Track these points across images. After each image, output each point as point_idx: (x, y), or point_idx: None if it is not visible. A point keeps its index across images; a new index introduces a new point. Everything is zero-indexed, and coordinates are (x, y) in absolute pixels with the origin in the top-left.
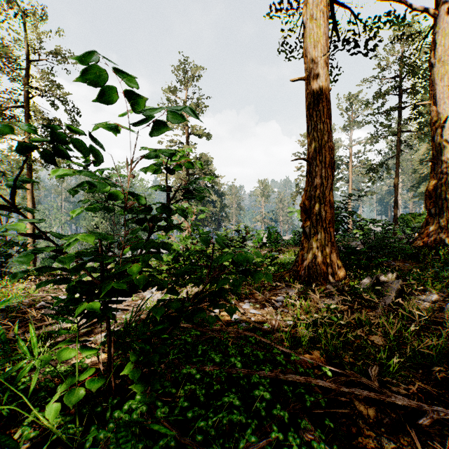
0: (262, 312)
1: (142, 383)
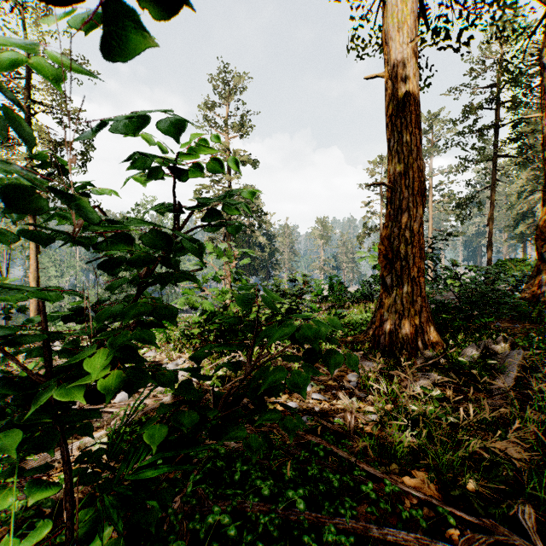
0: (330, 398)
1: None
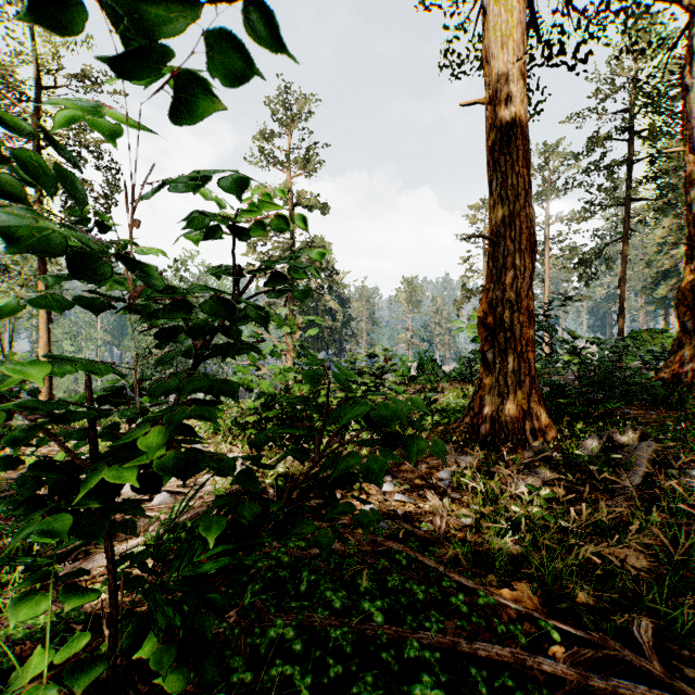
0: (416, 499)
1: (182, 671)
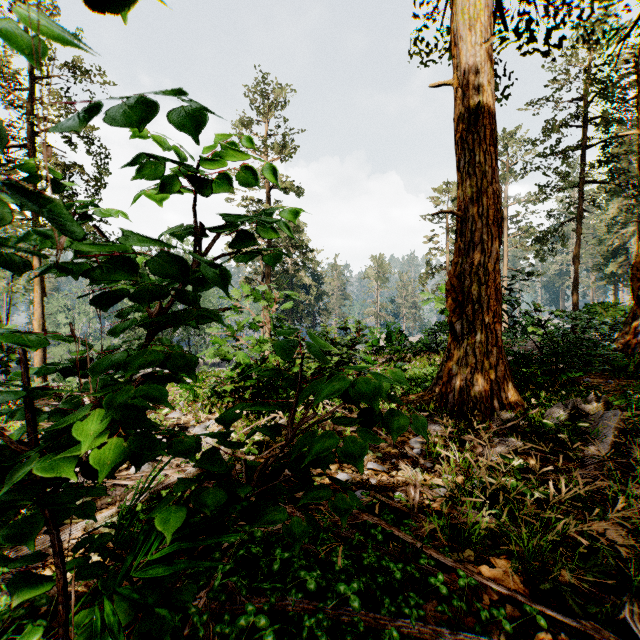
0: (389, 468)
1: None
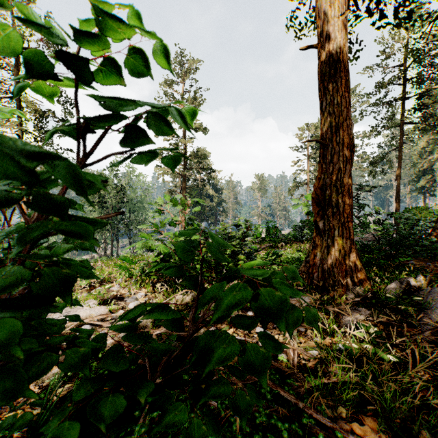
0: (272, 332)
1: None
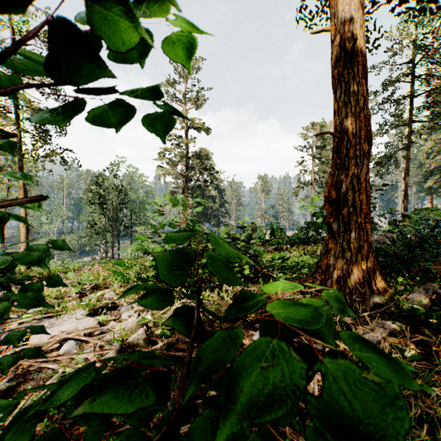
0: None
1: None
